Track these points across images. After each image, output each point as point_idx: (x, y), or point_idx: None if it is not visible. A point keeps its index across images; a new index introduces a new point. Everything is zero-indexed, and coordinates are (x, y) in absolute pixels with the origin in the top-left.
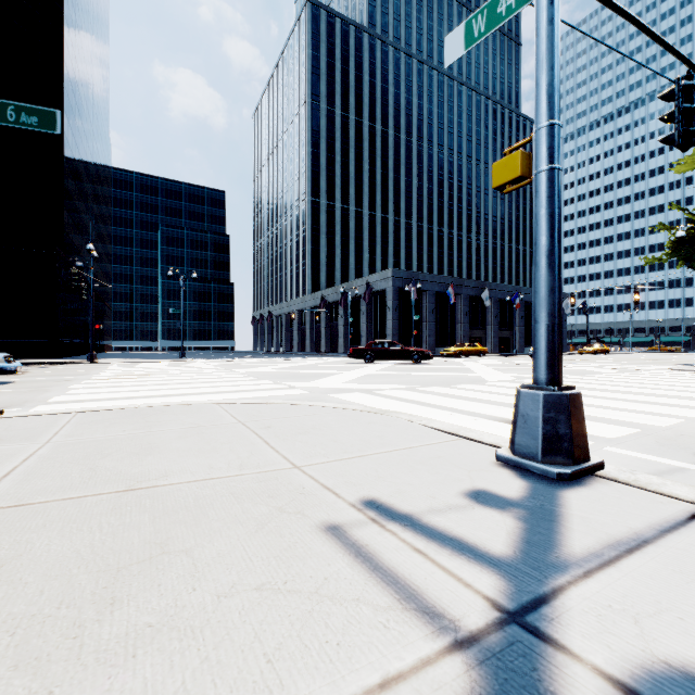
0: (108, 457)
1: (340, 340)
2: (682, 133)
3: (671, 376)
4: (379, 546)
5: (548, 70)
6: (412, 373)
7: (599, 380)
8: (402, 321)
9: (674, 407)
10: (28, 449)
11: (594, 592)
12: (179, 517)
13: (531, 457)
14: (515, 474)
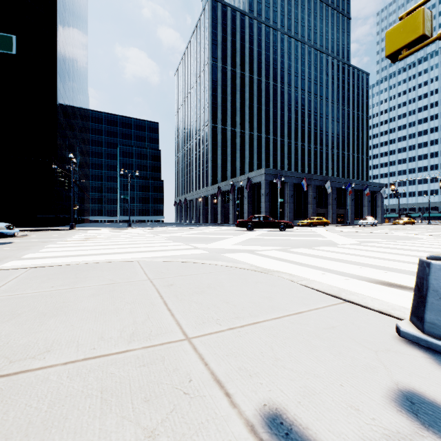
0: (14, 319)
1: (230, 215)
2: None
3: None
4: None
5: None
6: (281, 237)
7: (425, 244)
8: (271, 203)
9: None
10: None
11: None
12: None
13: None
14: (432, 358)
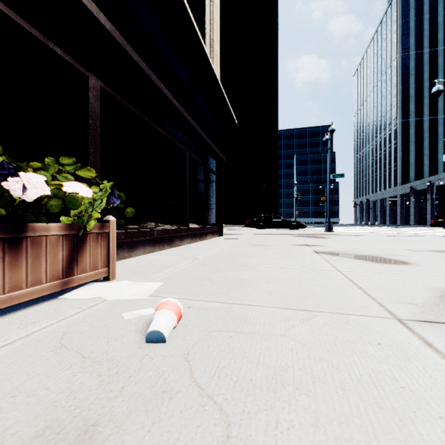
0: None
1: (427, 216)
2: None
3: None
4: None
5: None
6: None
7: None
8: None
9: None
10: None
11: None
12: None
13: None
14: None
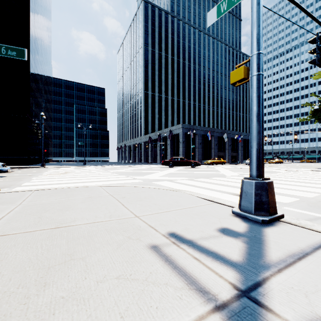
0: (47, 212)
1: (157, 157)
2: (319, 58)
3: (312, 173)
4: (177, 256)
5: (257, 27)
6: (191, 172)
7: (279, 175)
8: (186, 148)
9: (315, 188)
10: (10, 207)
11: (284, 280)
12: (80, 241)
13: (249, 212)
14: (241, 220)
